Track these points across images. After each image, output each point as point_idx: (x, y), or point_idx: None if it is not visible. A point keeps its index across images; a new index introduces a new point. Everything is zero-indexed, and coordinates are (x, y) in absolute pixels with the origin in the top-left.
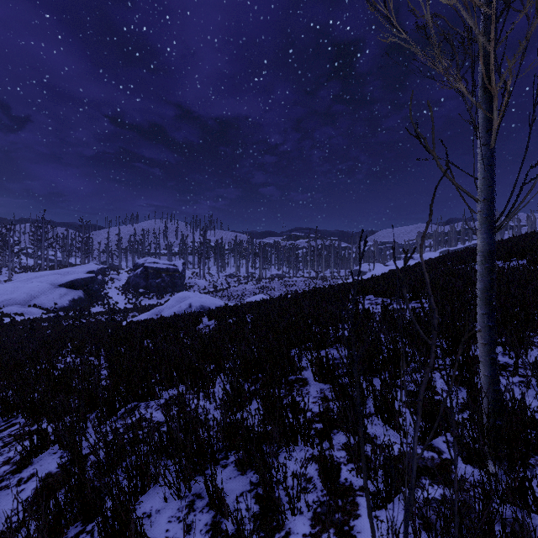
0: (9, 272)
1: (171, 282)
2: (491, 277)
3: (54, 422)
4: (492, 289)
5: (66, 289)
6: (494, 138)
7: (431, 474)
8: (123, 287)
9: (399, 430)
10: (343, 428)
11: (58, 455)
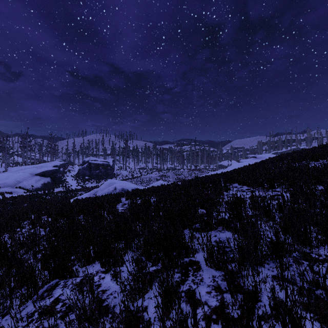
0: (6, 166)
1: (105, 172)
2: None
3: None
4: None
5: (40, 177)
6: None
7: None
8: (76, 175)
9: None
10: None
11: None
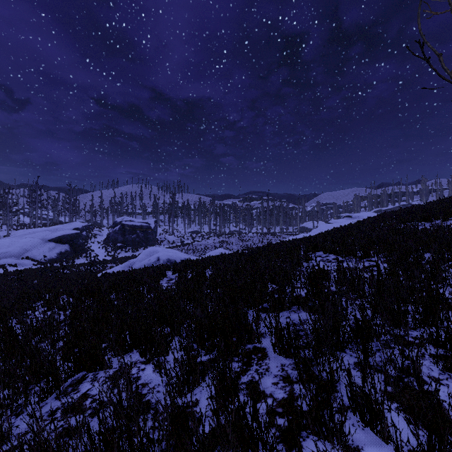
0: (8, 229)
1: (145, 237)
2: None
3: None
4: None
5: (55, 244)
6: None
7: None
8: (104, 241)
9: None
10: None
11: None
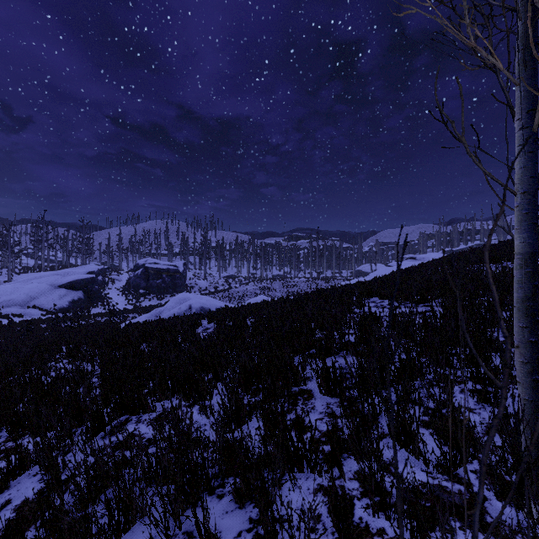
0: (9, 273)
1: (172, 282)
2: (533, 284)
3: (38, 437)
4: (534, 298)
5: (66, 290)
6: (538, 119)
7: (461, 514)
8: (124, 287)
9: (425, 465)
10: (357, 459)
11: (38, 477)
